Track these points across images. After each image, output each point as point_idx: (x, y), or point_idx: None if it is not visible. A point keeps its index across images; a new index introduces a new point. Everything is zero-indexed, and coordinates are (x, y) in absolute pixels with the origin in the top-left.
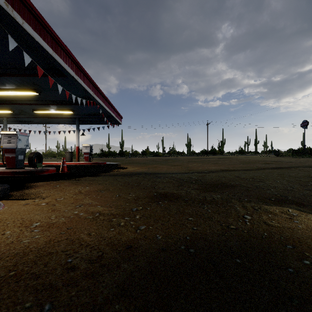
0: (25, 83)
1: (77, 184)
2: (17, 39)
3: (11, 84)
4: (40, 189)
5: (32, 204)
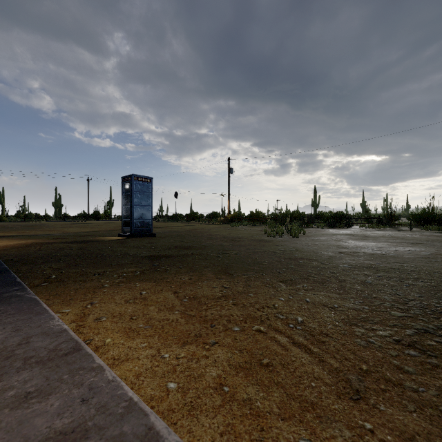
0: None
1: None
2: None
3: None
4: None
5: None
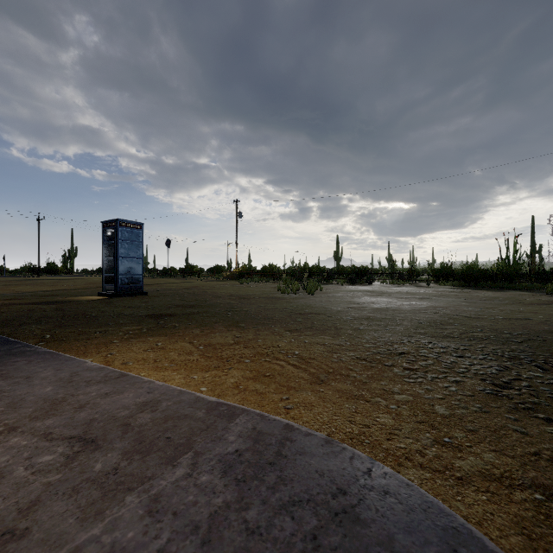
0: None
1: None
2: None
3: None
4: None
5: None
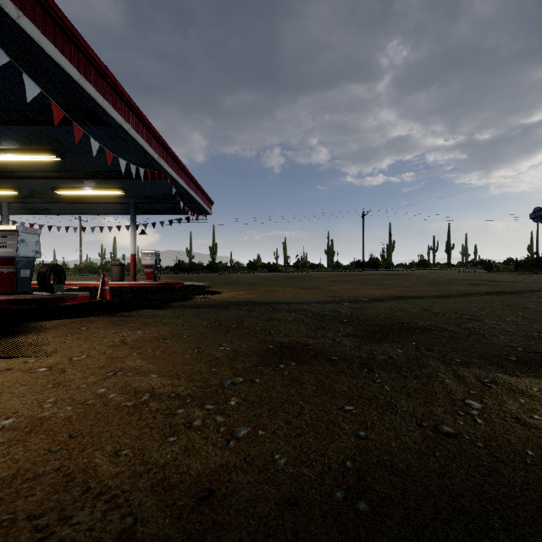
0: (35, 138)
1: (122, 325)
2: (13, 51)
3: (10, 140)
4: (48, 335)
5: (20, 368)
